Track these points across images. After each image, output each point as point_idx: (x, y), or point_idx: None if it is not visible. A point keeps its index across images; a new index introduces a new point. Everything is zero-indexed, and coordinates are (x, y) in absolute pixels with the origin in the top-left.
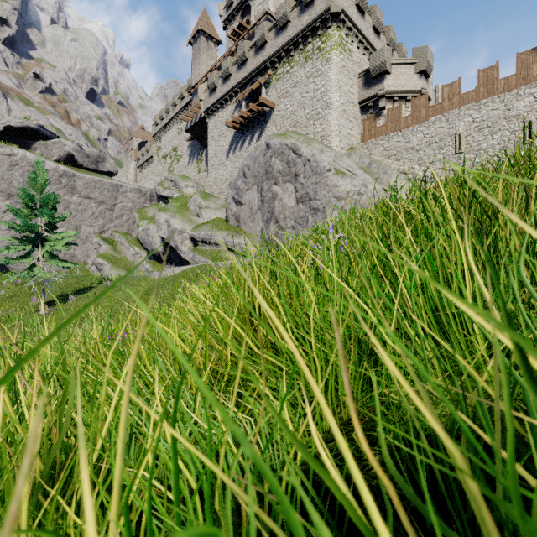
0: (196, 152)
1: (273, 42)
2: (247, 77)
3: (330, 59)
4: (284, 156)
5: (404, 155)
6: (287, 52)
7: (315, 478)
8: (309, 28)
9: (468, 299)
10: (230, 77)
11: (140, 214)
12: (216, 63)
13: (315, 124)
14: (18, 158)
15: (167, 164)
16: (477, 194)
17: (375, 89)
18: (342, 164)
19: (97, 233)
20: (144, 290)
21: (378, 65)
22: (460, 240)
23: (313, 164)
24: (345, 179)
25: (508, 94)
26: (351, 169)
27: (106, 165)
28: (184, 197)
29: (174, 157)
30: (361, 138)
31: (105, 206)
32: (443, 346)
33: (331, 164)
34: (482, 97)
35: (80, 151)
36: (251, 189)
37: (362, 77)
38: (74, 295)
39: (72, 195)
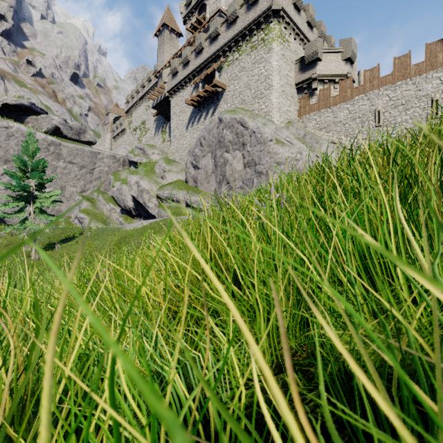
0: (161, 125)
1: (224, 34)
2: (203, 63)
3: (271, 49)
4: (234, 128)
5: (332, 128)
6: (236, 42)
7: (259, 410)
8: (254, 22)
9: (393, 250)
10: (189, 63)
11: (115, 176)
12: (178, 51)
13: (259, 102)
14: (13, 130)
15: (137, 135)
16: (396, 159)
17: (309, 73)
18: (282, 135)
19: (79, 192)
20: (118, 240)
21: (312, 53)
22: (385, 199)
23: (257, 135)
24: (284, 147)
25: (418, 77)
26: (289, 139)
27: (87, 136)
28: (151, 162)
29: (143, 129)
30: (297, 114)
31: (85, 170)
32: (371, 292)
33: (273, 135)
34: (397, 80)
35: (65, 124)
36: (206, 156)
37: (298, 63)
38: (59, 244)
39: (58, 160)
